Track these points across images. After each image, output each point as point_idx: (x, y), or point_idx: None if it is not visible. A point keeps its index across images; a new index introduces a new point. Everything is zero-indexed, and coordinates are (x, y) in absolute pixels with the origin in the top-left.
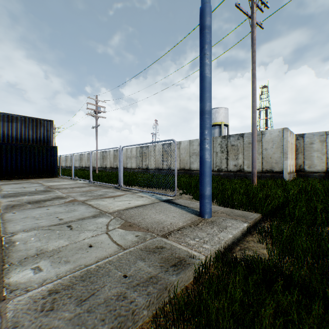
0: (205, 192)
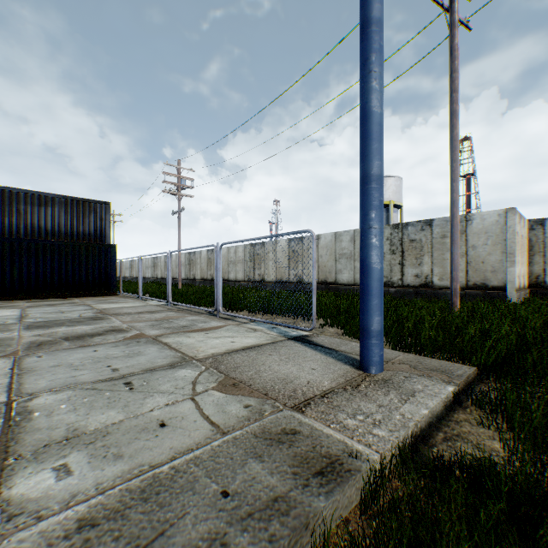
0: (372, 324)
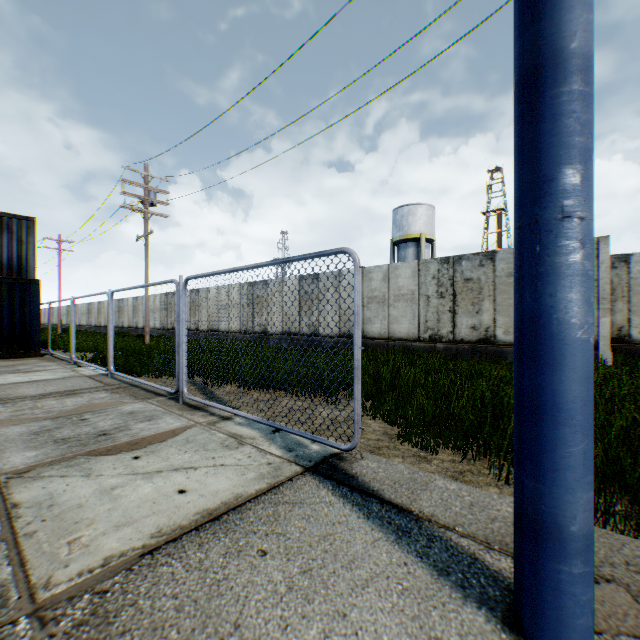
0: (571, 516)
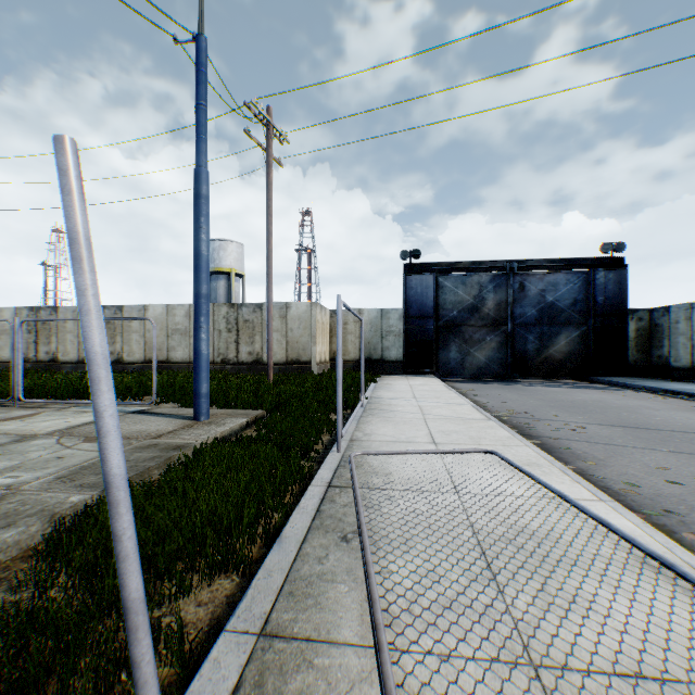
0: (202, 389)
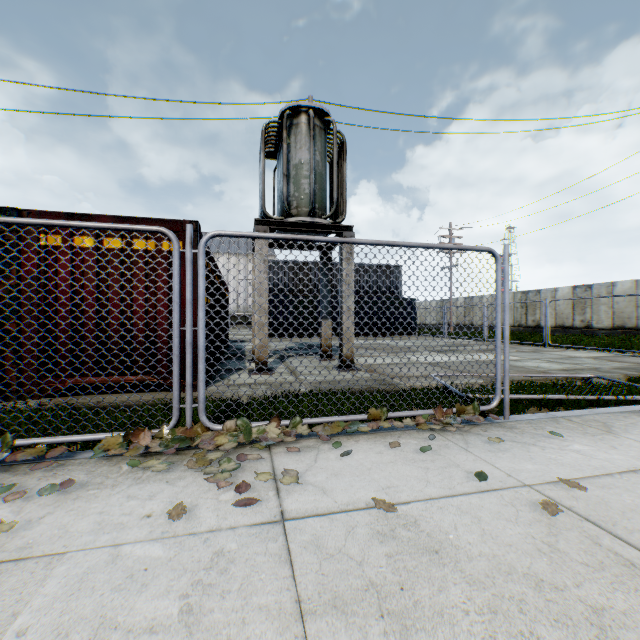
0: None
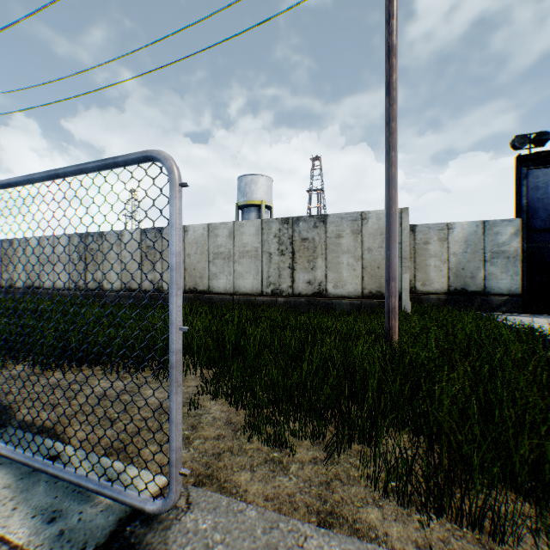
0: None
